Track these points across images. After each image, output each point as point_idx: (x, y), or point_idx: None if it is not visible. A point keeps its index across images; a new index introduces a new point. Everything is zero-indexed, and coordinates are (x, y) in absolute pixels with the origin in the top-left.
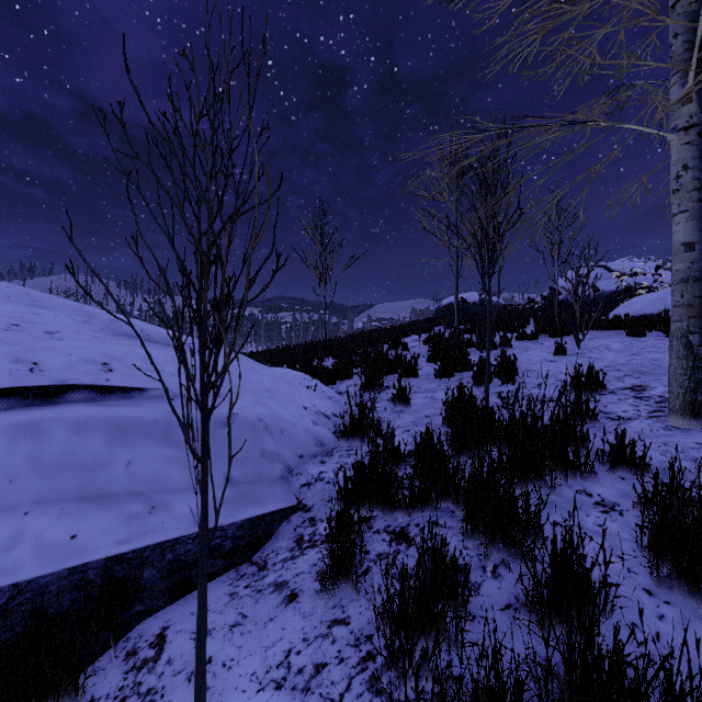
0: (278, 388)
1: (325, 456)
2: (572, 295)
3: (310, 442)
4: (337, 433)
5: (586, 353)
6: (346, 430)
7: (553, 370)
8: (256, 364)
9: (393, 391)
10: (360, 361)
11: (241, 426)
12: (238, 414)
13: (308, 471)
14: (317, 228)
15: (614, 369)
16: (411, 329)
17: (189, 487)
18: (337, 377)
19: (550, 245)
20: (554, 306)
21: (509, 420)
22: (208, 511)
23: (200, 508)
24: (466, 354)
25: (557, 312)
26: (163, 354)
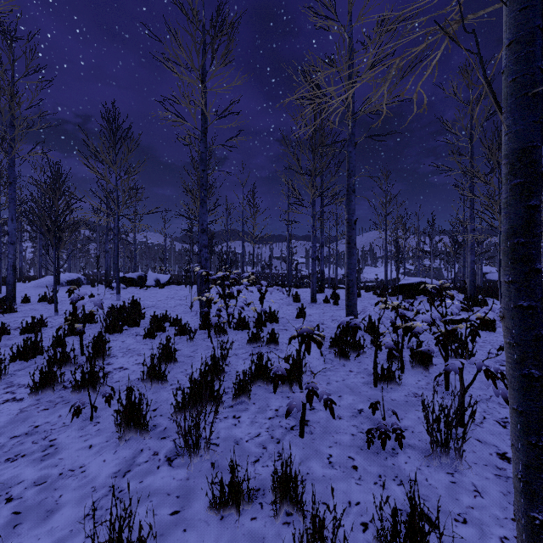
0: None
1: None
2: None
3: None
4: None
5: None
6: None
7: None
8: None
9: None
10: None
11: None
12: None
13: None
14: None
15: None
16: None
17: None
18: None
19: None
20: None
21: None
22: None
23: None
24: None
25: None
26: None
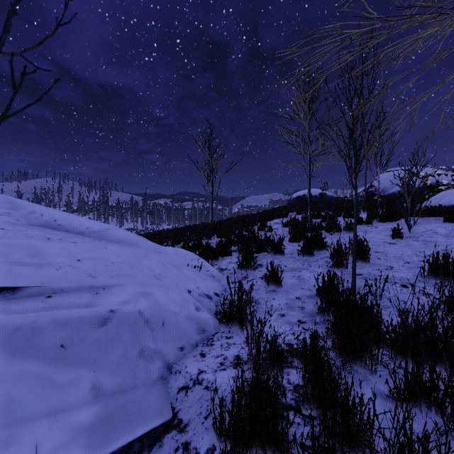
0: (165, 274)
1: (205, 346)
2: (385, 190)
3: (192, 330)
4: (218, 315)
5: (418, 237)
6: (225, 316)
7: (398, 252)
8: (152, 247)
9: (264, 268)
10: (237, 241)
11: (119, 323)
12: (117, 310)
13: (187, 368)
14: (206, 143)
15: (453, 252)
16: (273, 215)
17: (44, 412)
18: (219, 254)
19: (374, 154)
20: (373, 198)
21: (401, 325)
22: (60, 450)
23: (49, 446)
24: (323, 238)
25: (379, 202)
26: (56, 246)
